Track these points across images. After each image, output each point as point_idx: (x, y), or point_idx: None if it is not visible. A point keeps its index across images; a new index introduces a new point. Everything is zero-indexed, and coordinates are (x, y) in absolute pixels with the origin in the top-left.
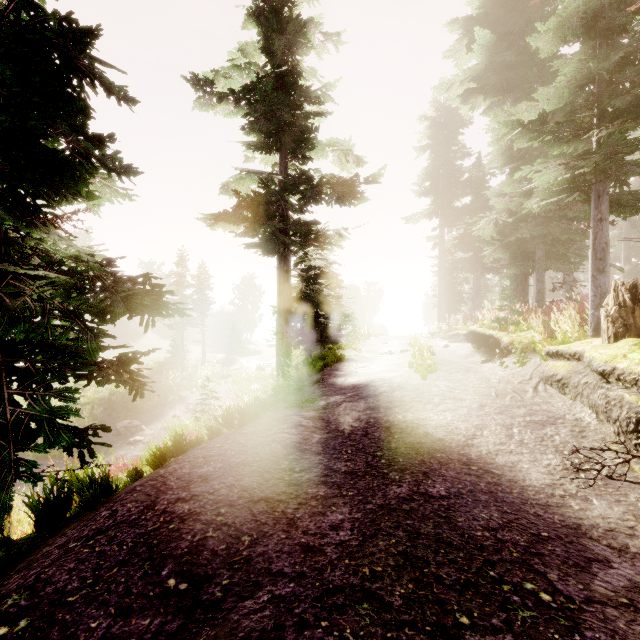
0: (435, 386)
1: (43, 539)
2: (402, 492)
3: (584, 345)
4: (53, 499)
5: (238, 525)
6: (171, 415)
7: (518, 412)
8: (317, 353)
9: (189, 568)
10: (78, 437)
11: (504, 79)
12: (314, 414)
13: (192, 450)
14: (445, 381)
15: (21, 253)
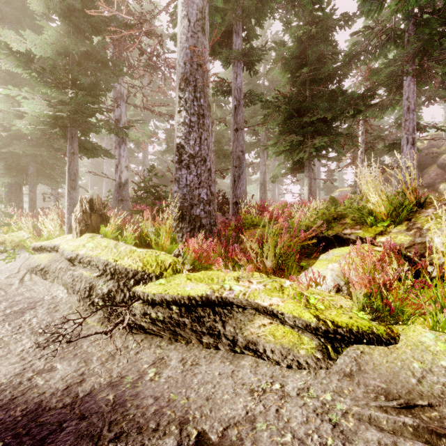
0: None
1: None
2: None
3: (61, 240)
4: None
5: None
6: None
7: None
8: None
9: None
10: None
11: None
12: None
13: None
14: None
15: None
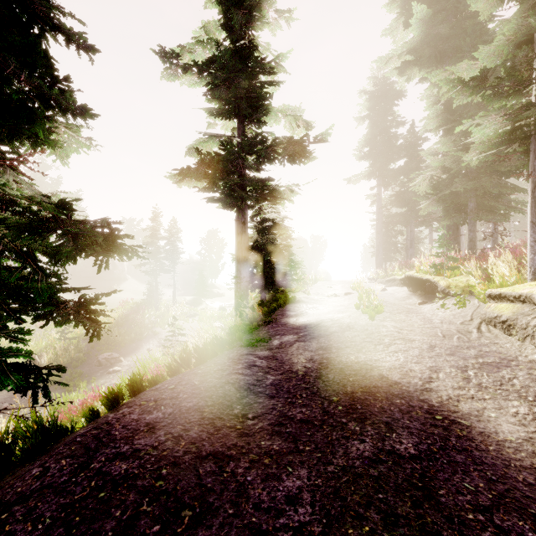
0: (383, 327)
1: None
2: (366, 449)
3: (529, 288)
4: None
5: (179, 493)
6: (145, 348)
7: (469, 353)
8: (271, 295)
9: None
10: (33, 378)
11: (438, 51)
12: (268, 354)
13: (146, 391)
14: (391, 322)
15: None
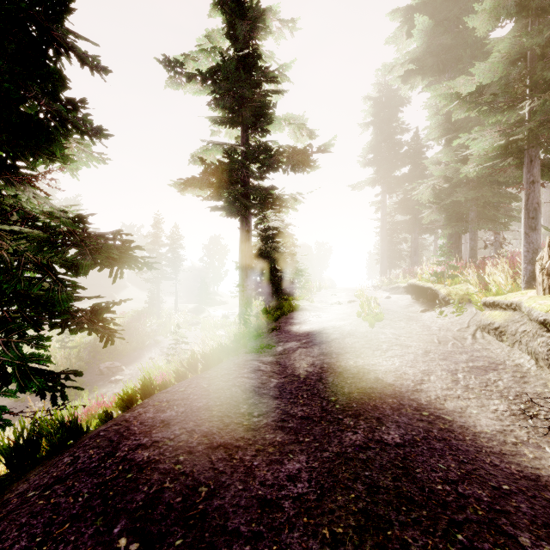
0: (382, 333)
1: (10, 482)
2: (358, 439)
3: (520, 296)
4: (23, 442)
5: (196, 474)
6: (147, 357)
7: (461, 358)
8: (275, 303)
9: (142, 525)
10: (51, 381)
11: (440, 61)
12: (272, 359)
13: (158, 394)
14: (391, 329)
15: (1, 211)
